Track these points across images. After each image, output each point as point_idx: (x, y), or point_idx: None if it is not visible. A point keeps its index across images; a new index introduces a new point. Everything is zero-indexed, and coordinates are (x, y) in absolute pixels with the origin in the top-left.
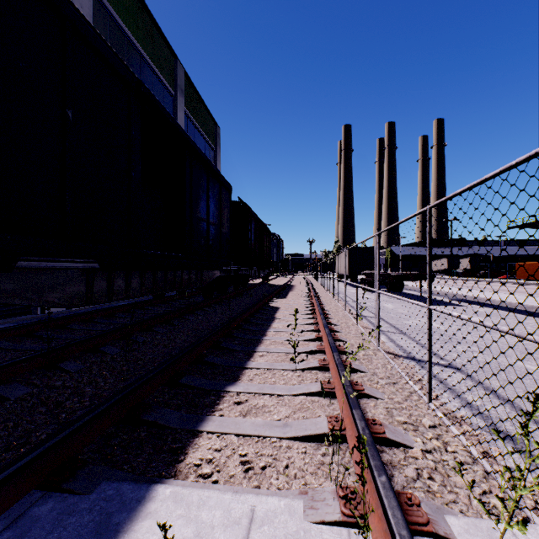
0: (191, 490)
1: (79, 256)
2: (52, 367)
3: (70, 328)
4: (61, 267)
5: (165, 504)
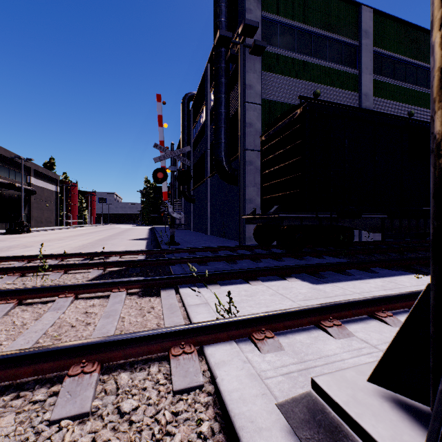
0: (427, 276)
1: (379, 212)
2: (369, 254)
3: (367, 246)
4: (373, 217)
5: (418, 276)
